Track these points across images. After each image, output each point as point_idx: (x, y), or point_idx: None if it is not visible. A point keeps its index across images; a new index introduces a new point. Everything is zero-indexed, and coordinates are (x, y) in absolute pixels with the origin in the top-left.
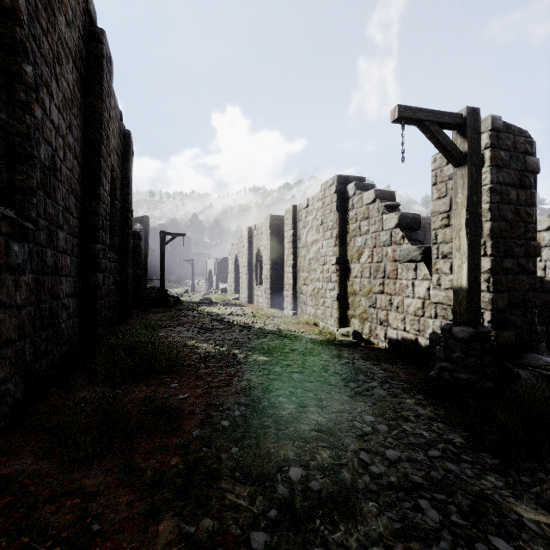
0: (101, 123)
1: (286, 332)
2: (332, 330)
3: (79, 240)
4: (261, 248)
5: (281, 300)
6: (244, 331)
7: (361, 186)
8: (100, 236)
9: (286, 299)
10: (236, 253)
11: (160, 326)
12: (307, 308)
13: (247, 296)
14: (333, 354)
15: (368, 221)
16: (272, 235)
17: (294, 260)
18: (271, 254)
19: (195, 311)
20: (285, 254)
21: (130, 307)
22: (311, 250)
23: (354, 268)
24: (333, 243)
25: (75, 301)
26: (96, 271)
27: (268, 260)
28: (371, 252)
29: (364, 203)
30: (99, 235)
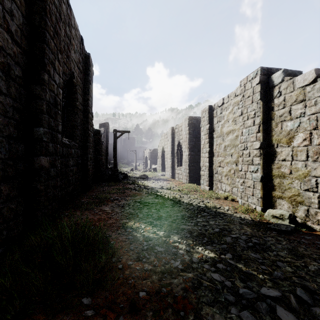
0: (46, 11)
1: (212, 208)
2: (256, 209)
3: (17, 121)
4: (181, 141)
5: (196, 177)
6: (175, 206)
7: (289, 73)
8: (43, 120)
9: (202, 177)
10: (163, 145)
11: (108, 199)
12: (222, 185)
13: (170, 173)
14: (285, 248)
15: (303, 103)
16: (190, 131)
17: (209, 148)
18: (189, 144)
19: (136, 184)
20: (201, 144)
21: (90, 182)
22: (227, 139)
23: (281, 152)
24: (255, 130)
25: (5, 185)
26: (39, 154)
27: (187, 149)
28: (309, 134)
29: (298, 86)
30: (42, 118)
